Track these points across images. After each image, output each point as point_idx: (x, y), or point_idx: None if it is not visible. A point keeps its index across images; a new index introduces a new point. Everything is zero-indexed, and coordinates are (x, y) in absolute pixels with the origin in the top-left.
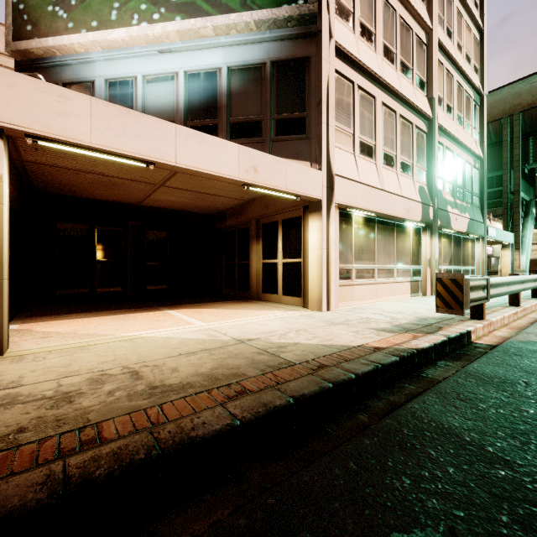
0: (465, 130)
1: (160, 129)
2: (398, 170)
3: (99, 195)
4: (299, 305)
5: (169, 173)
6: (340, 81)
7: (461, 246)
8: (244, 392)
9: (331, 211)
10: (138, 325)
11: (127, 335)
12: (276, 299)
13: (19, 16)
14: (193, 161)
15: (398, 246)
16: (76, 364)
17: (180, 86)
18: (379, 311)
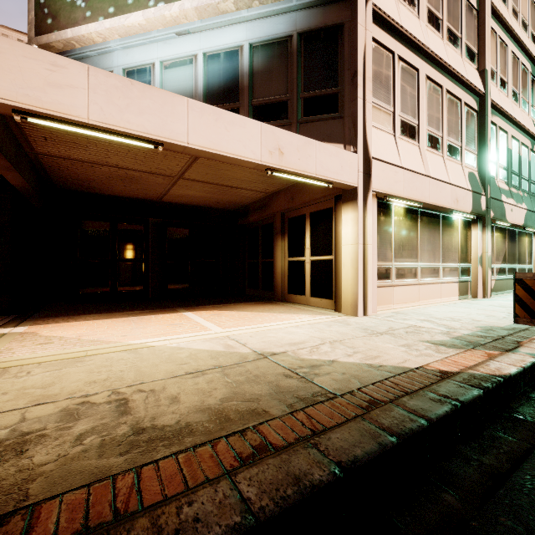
0: (521, 108)
1: (170, 104)
2: (445, 154)
3: (119, 191)
4: (329, 308)
5: (186, 162)
6: (378, 51)
7: (517, 241)
8: (265, 448)
9: (367, 200)
10: (148, 331)
11: (133, 342)
12: (303, 301)
13: (40, 10)
14: (208, 141)
15: (444, 241)
16: (59, 384)
17: (199, 69)
18: (427, 317)
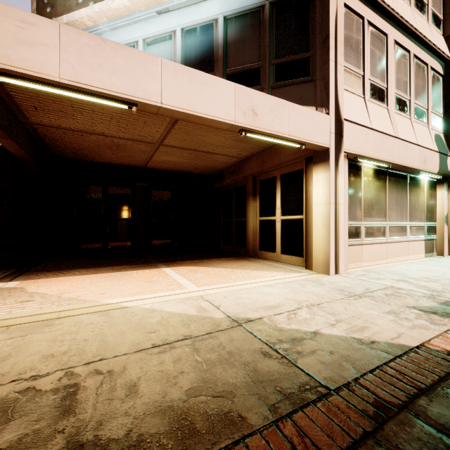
0: None
1: (143, 63)
2: (412, 116)
3: (108, 158)
4: (300, 265)
5: (165, 128)
6: (348, 16)
7: None
8: None
9: (339, 160)
10: (126, 288)
11: (108, 302)
12: (274, 258)
13: (41, 1)
14: (182, 101)
15: (411, 201)
16: (14, 357)
17: (177, 43)
18: (402, 277)
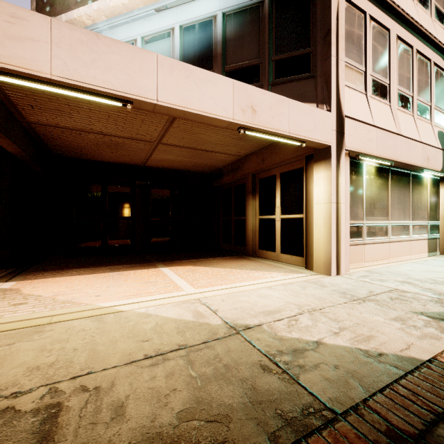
0: None
1: (138, 59)
2: (415, 113)
3: (108, 157)
4: (300, 265)
5: (163, 127)
6: (350, 11)
7: None
8: None
9: (340, 158)
10: (122, 290)
11: (102, 305)
12: (273, 257)
13: (40, 0)
14: (178, 99)
15: (413, 199)
16: None
17: (176, 41)
18: (406, 278)
